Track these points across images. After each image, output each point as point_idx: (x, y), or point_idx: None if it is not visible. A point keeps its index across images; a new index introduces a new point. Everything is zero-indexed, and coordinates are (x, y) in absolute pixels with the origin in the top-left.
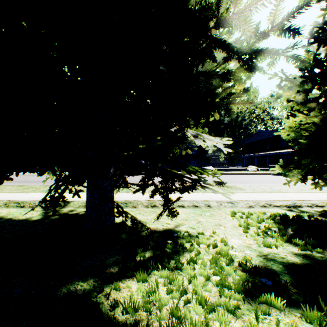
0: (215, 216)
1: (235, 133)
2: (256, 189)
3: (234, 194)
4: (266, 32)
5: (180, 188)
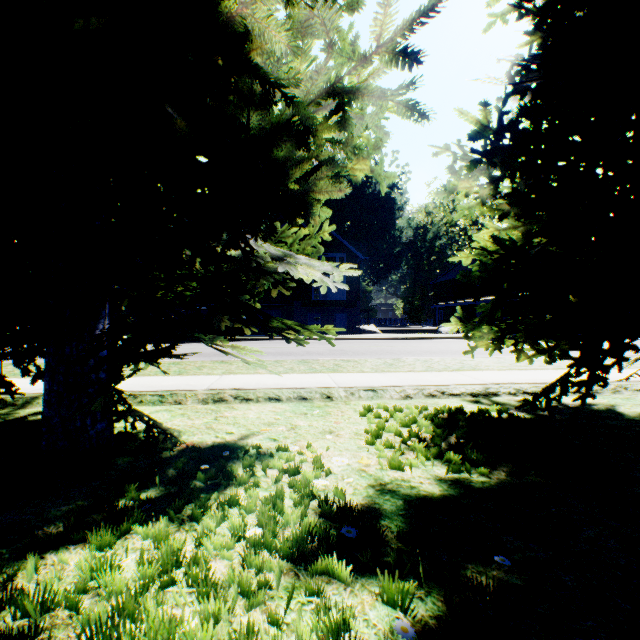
0: (332, 416)
1: (423, 262)
2: (434, 366)
3: (388, 375)
4: (368, 57)
5: (150, 353)
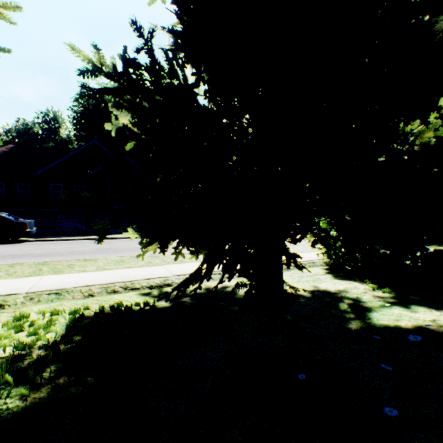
0: None
1: None
2: (155, 261)
3: (100, 274)
4: None
5: None
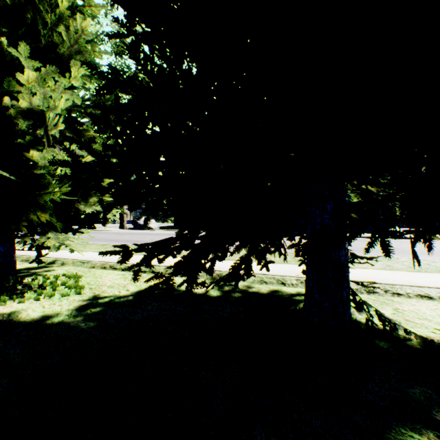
0: None
1: None
2: None
3: None
4: None
5: None
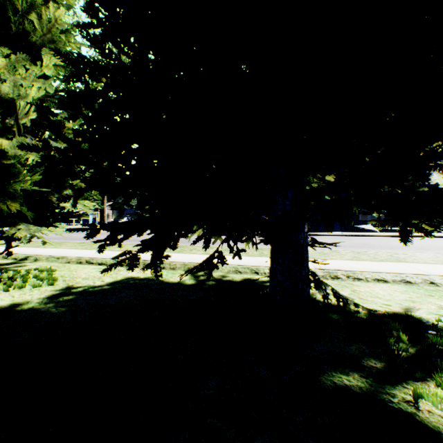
0: None
1: None
2: None
3: None
4: None
5: None
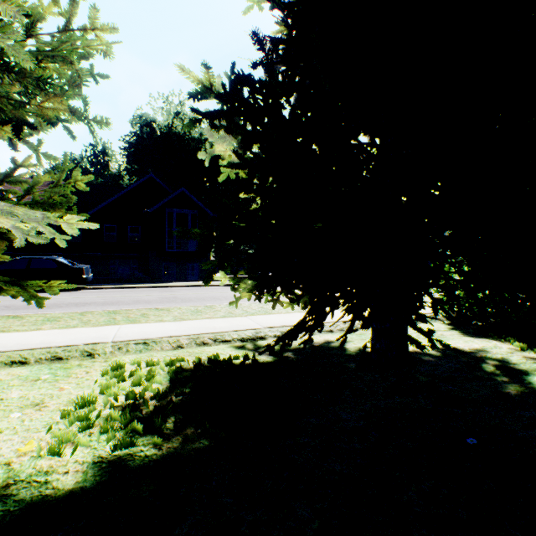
0: (69, 379)
1: None
2: (235, 311)
3: (181, 324)
4: None
5: None
